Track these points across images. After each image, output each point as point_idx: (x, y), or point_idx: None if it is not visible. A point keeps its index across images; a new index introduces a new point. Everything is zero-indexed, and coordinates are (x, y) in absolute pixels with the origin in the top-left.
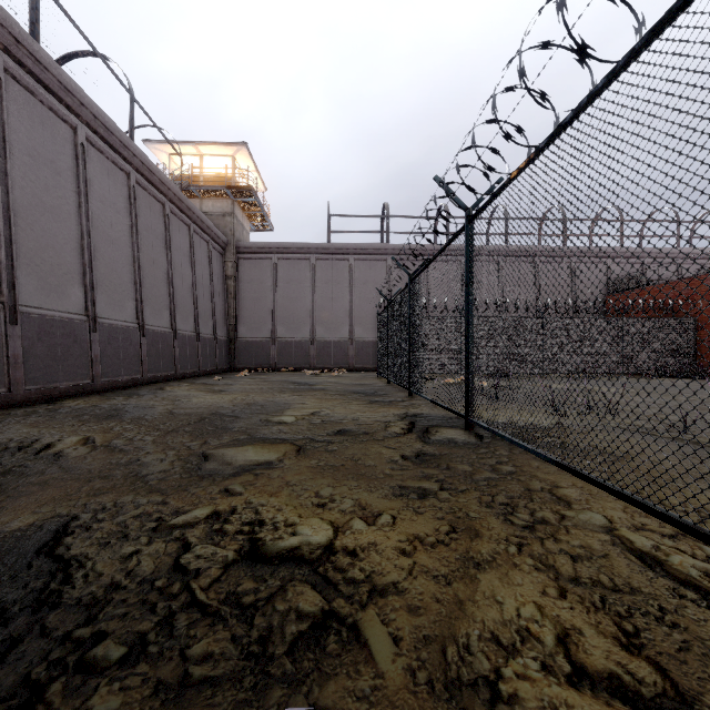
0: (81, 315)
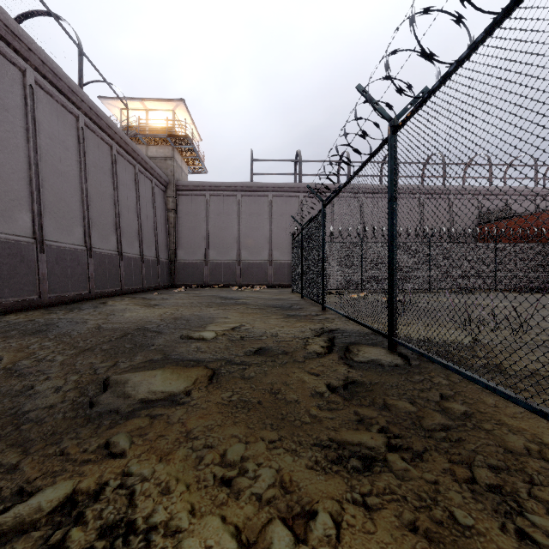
0: (28, 238)
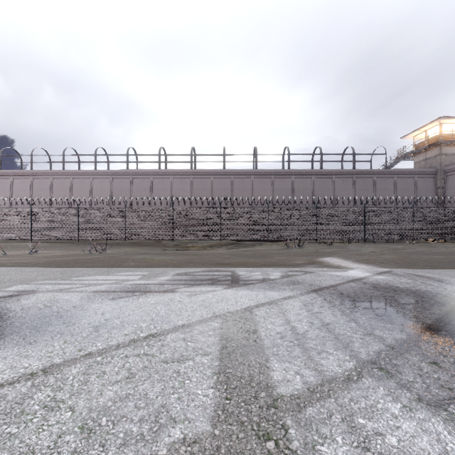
0: None
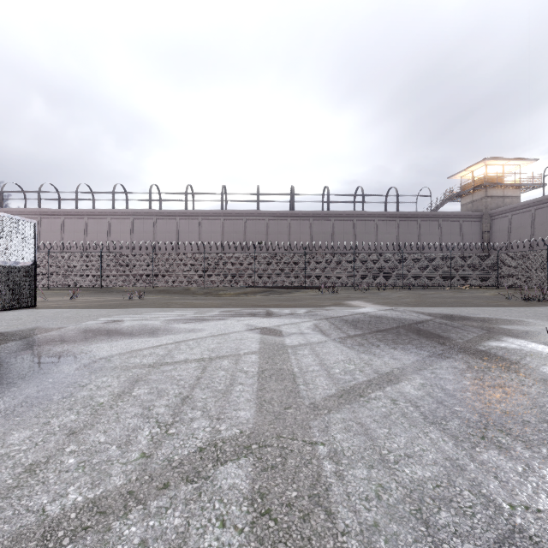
0: None
